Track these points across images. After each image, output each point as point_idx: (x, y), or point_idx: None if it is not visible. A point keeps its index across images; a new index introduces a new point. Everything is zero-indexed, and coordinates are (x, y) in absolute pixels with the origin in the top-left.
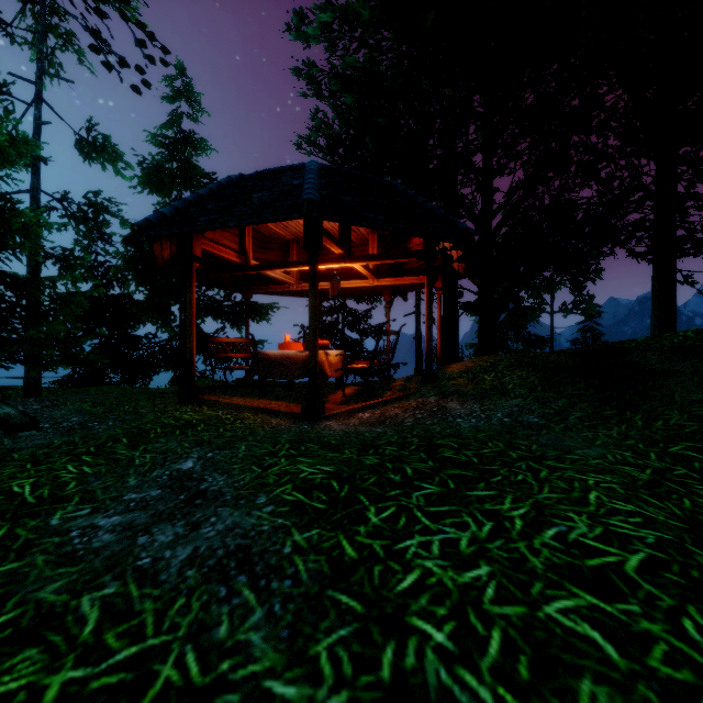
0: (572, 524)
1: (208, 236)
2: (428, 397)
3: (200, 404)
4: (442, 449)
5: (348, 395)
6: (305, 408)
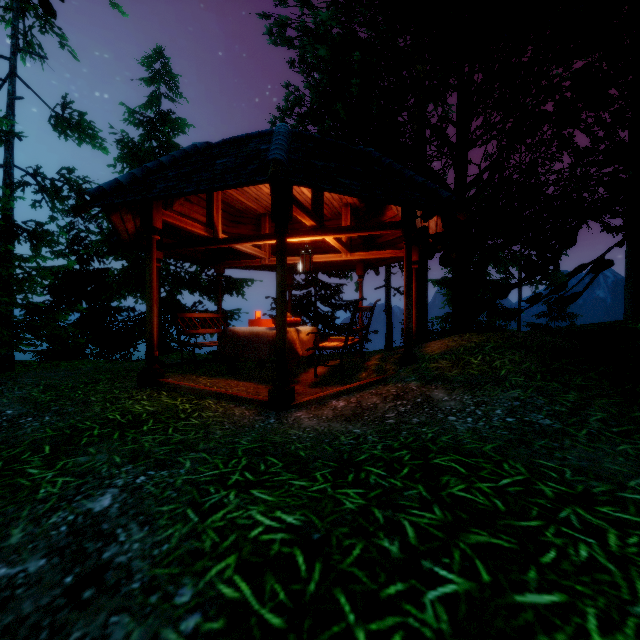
0: None
1: (176, 209)
2: (409, 381)
3: (160, 389)
4: (446, 478)
5: (321, 375)
6: (273, 395)
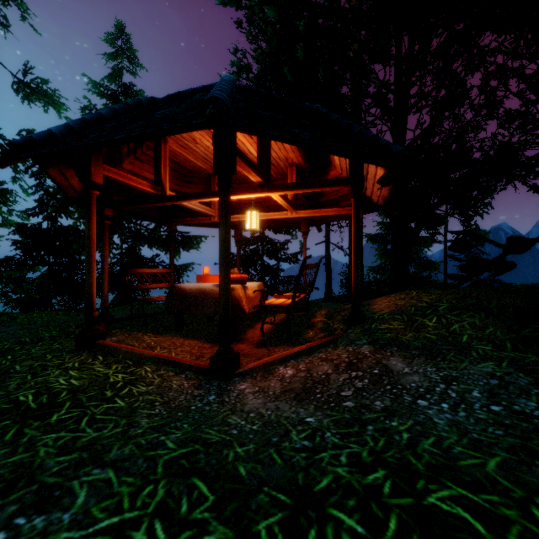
0: None
1: (126, 168)
2: (360, 345)
3: (98, 352)
4: None
5: (267, 332)
6: (215, 363)
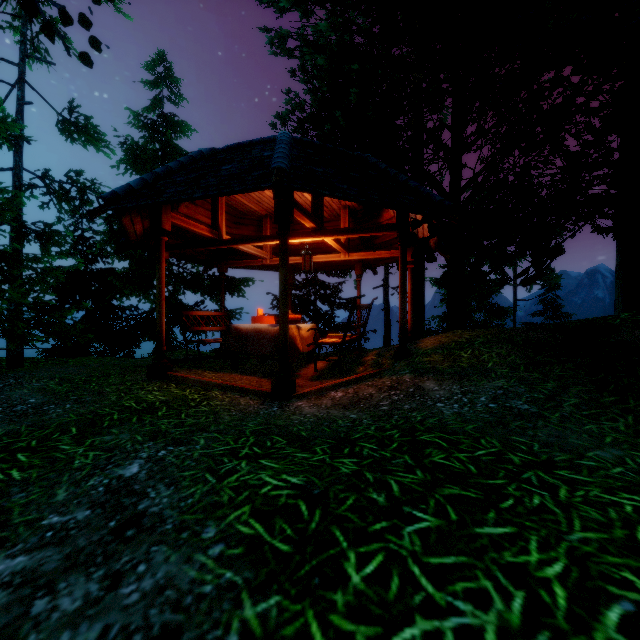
0: (638, 597)
1: (182, 211)
2: (403, 374)
3: (169, 381)
4: (429, 450)
5: (320, 370)
6: (276, 387)
